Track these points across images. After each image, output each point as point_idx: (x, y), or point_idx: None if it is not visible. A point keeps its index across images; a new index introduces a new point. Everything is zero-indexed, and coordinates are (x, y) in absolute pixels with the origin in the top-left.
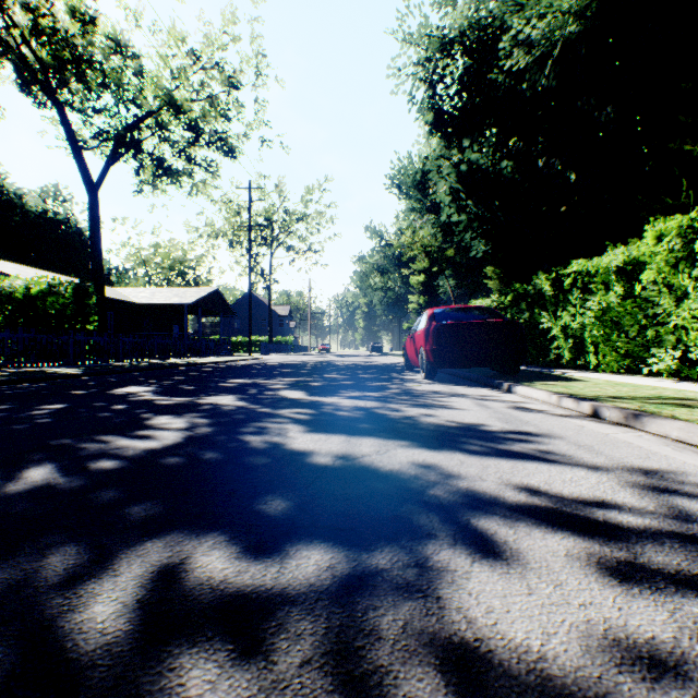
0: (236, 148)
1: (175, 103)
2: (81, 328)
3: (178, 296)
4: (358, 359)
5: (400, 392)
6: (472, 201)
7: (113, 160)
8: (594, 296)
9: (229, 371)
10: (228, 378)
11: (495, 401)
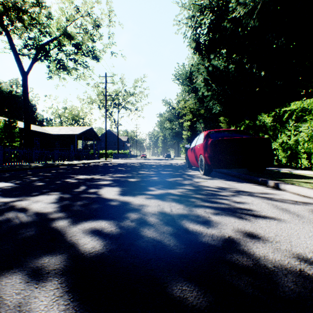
0: (98, 56)
1: (66, 31)
2: (8, 145)
3: (72, 130)
4: (159, 161)
5: (194, 188)
6: (214, 84)
7: (35, 60)
8: (305, 123)
9: (86, 169)
10: (78, 175)
11: (286, 202)
